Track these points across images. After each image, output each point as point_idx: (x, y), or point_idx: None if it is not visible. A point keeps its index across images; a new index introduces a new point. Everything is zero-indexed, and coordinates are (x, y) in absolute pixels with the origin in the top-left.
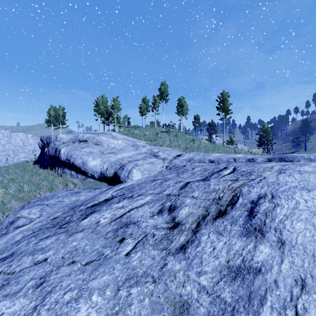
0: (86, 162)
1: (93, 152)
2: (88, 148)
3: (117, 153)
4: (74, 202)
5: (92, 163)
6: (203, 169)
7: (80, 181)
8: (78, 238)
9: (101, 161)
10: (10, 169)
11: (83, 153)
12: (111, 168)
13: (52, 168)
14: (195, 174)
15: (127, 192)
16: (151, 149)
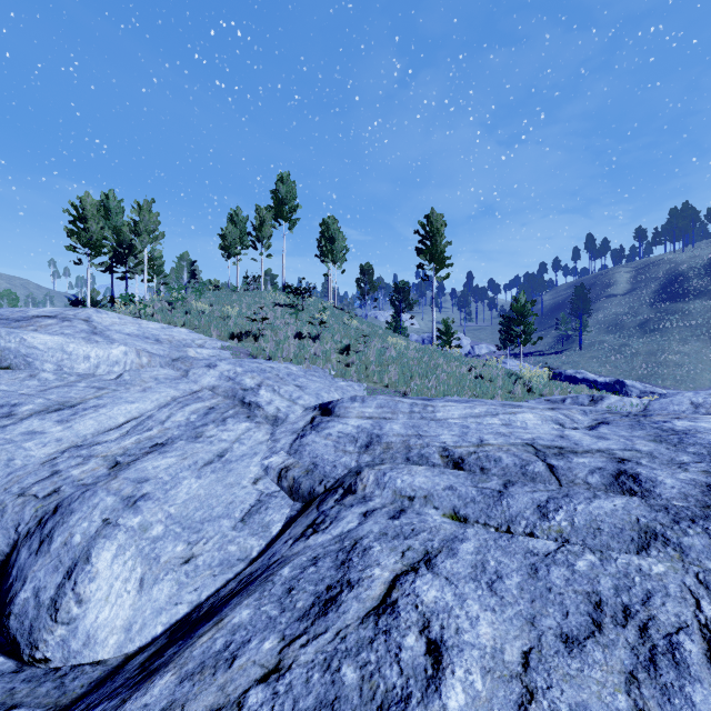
0: None
1: None
2: None
3: (86, 406)
4: None
5: None
6: None
7: None
8: None
9: None
10: None
11: None
12: None
13: None
14: None
15: None
16: (236, 375)
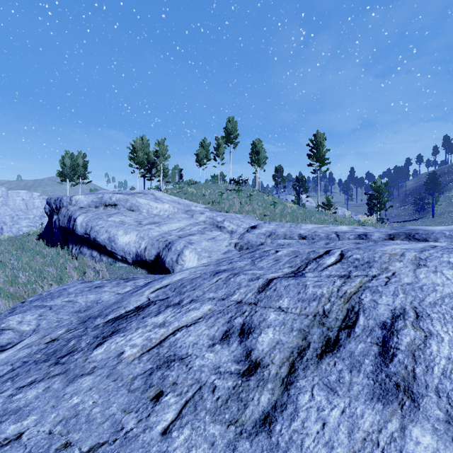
0: (115, 238)
1: (125, 223)
2: (117, 216)
3: (162, 223)
4: (92, 303)
5: (123, 239)
6: (292, 252)
7: (105, 267)
8: (83, 388)
9: (137, 236)
10: (2, 246)
11: (110, 224)
12: (152, 248)
13: (63, 246)
14: (281, 262)
15: (172, 294)
16: (213, 217)
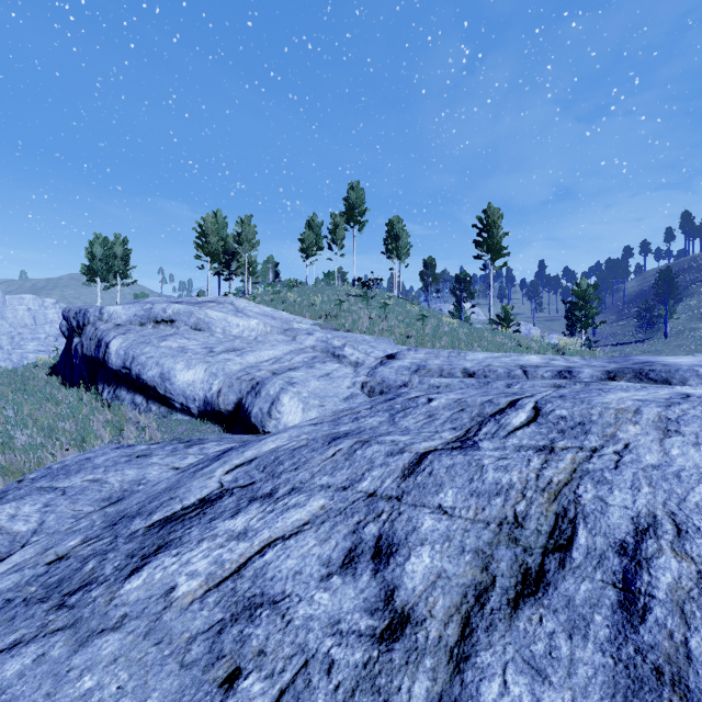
0: (170, 375)
1: (187, 350)
2: (175, 340)
3: (246, 350)
4: (132, 485)
5: (183, 377)
6: (454, 402)
7: (156, 421)
8: (103, 657)
9: (206, 371)
10: None
11: (163, 351)
12: (229, 391)
13: (89, 386)
14: (437, 420)
15: (260, 476)
16: (327, 339)
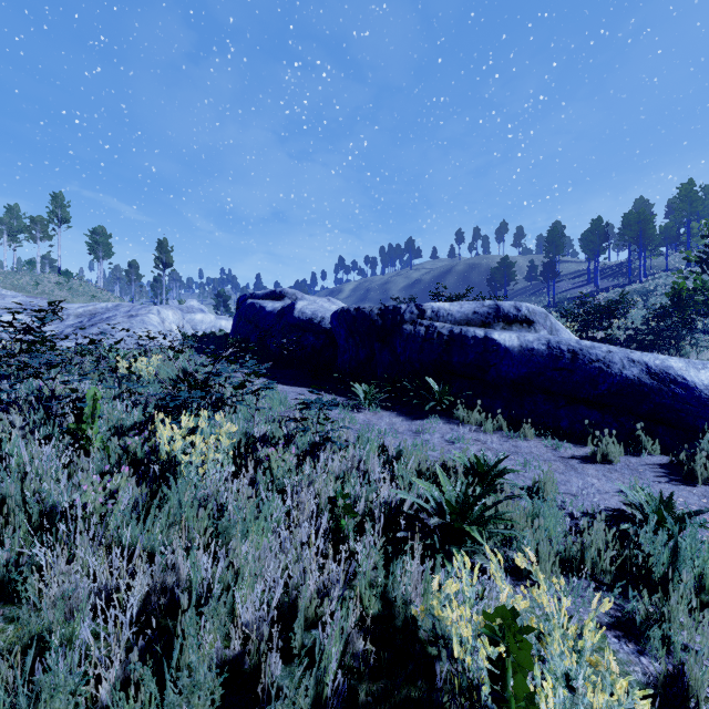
0: None
1: None
2: None
3: None
4: None
5: None
6: None
7: None
8: None
9: None
10: None
11: None
12: None
13: None
14: None
15: None
16: (27, 301)
